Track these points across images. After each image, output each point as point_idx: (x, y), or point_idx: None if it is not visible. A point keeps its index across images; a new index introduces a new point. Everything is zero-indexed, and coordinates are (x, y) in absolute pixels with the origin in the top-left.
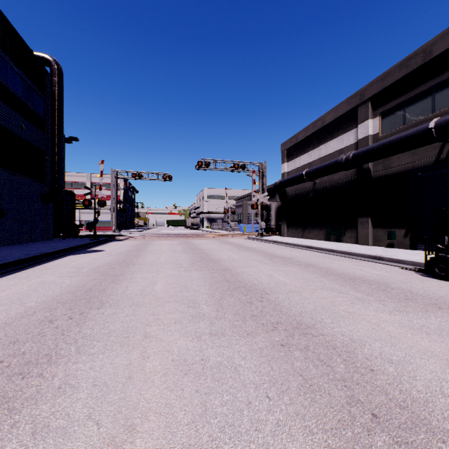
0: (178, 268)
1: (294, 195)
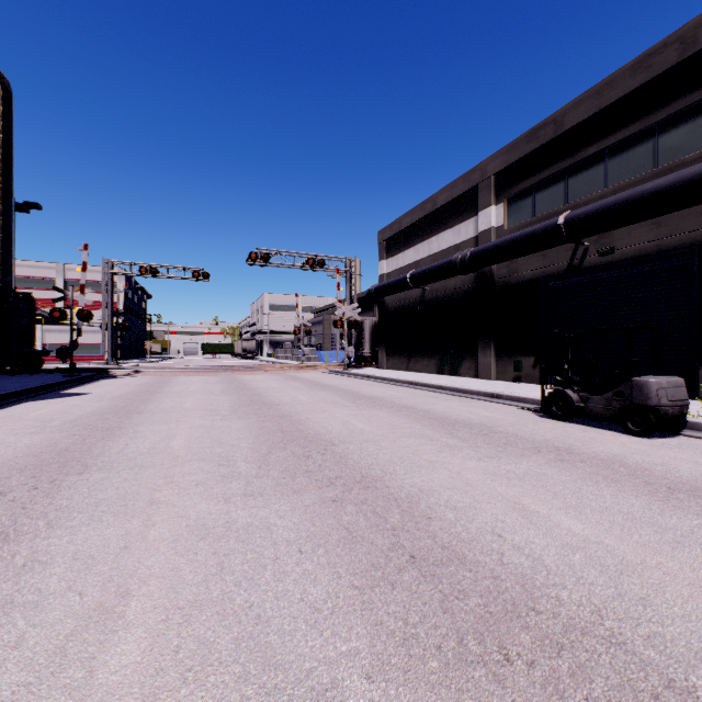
0: (212, 416)
1: (396, 308)
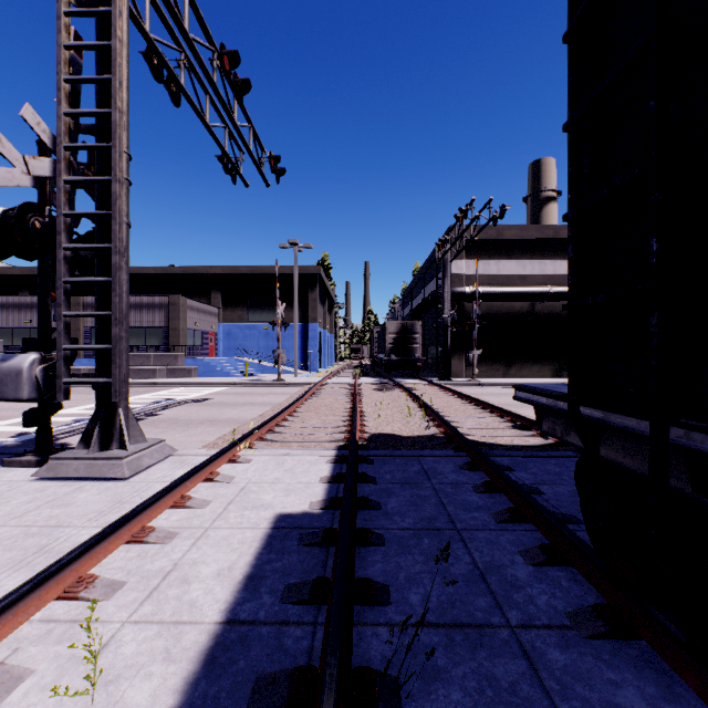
0: None
1: (484, 314)
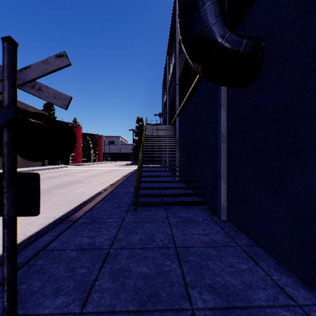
0: None
1: None
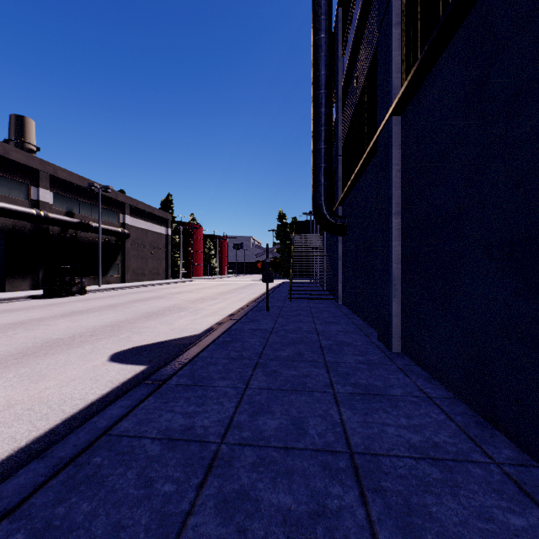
0: (132, 307)
1: None
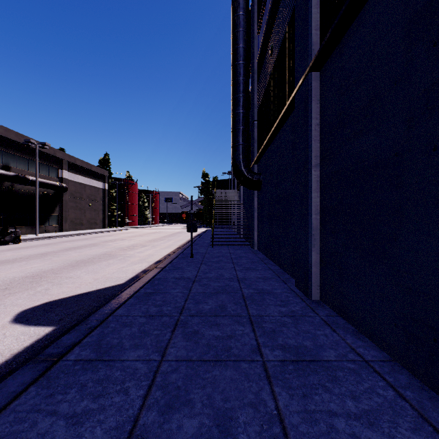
0: (62, 256)
1: None
